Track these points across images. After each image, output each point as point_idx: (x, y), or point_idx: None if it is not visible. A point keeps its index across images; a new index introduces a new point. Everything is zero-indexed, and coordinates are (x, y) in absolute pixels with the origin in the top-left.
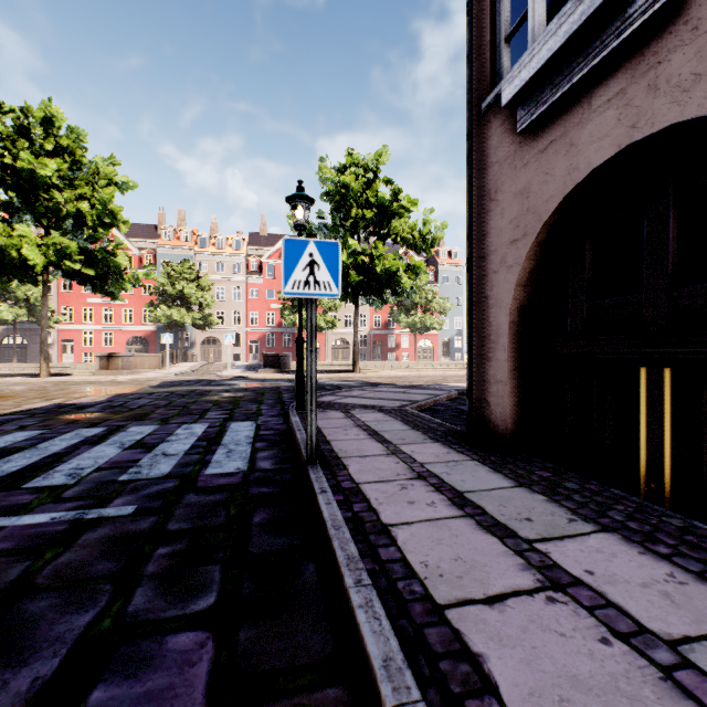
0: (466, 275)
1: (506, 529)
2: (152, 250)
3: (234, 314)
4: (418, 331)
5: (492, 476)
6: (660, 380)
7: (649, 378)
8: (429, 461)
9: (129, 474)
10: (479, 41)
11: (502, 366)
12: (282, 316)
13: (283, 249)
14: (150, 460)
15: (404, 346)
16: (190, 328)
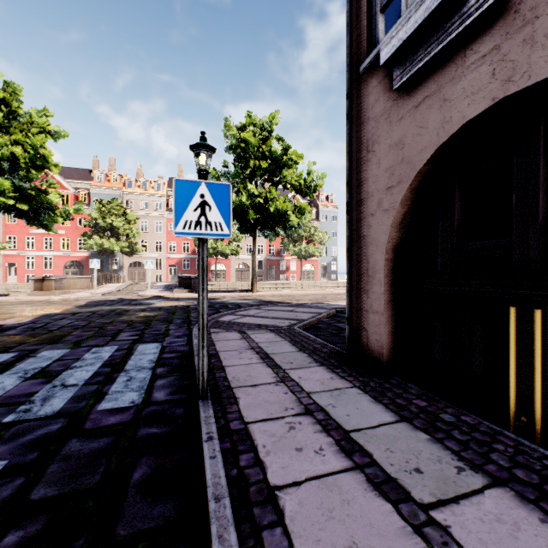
0: (346, 217)
1: (398, 488)
2: (87, 189)
3: (156, 243)
4: (303, 258)
5: (374, 408)
6: (530, 320)
7: (519, 317)
8: (315, 389)
9: (17, 413)
10: (358, 12)
11: (378, 298)
12: (195, 245)
13: (174, 189)
14: (46, 392)
15: (293, 269)
16: (119, 254)
